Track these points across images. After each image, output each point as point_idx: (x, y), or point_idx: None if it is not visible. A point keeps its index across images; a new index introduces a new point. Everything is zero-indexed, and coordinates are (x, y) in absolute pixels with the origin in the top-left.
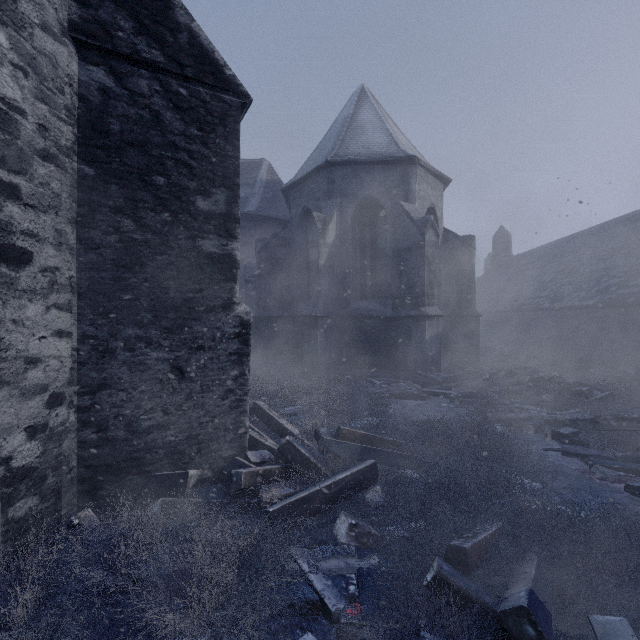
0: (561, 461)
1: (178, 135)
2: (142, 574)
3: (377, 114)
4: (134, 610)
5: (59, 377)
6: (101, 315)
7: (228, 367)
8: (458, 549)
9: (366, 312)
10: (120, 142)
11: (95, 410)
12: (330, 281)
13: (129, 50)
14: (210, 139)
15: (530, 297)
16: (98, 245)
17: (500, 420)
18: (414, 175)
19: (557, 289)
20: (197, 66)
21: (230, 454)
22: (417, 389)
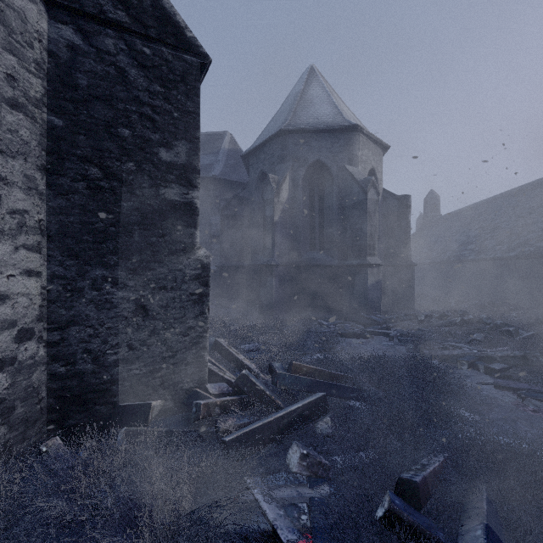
0: (495, 394)
1: (142, 91)
2: (99, 504)
3: (324, 89)
4: (89, 541)
5: (28, 313)
6: (69, 256)
7: (189, 306)
8: (409, 482)
9: (315, 262)
10: (87, 96)
11: (64, 345)
12: (283, 234)
13: (96, 10)
14: (172, 95)
15: (457, 250)
16: (66, 191)
17: (436, 356)
18: (357, 142)
19: (481, 243)
20: (160, 27)
21: (191, 386)
22: (360, 329)
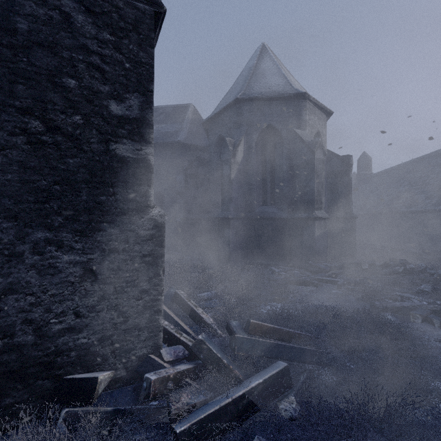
0: None
1: (90, 38)
2: None
3: (275, 63)
4: None
5: None
6: (7, 218)
7: (142, 268)
8: None
9: (267, 215)
10: (28, 42)
11: (0, 316)
12: (239, 191)
13: None
14: (123, 44)
15: (389, 203)
16: (3, 146)
17: (387, 308)
18: (305, 108)
19: (412, 197)
20: None
21: (144, 352)
22: (309, 276)
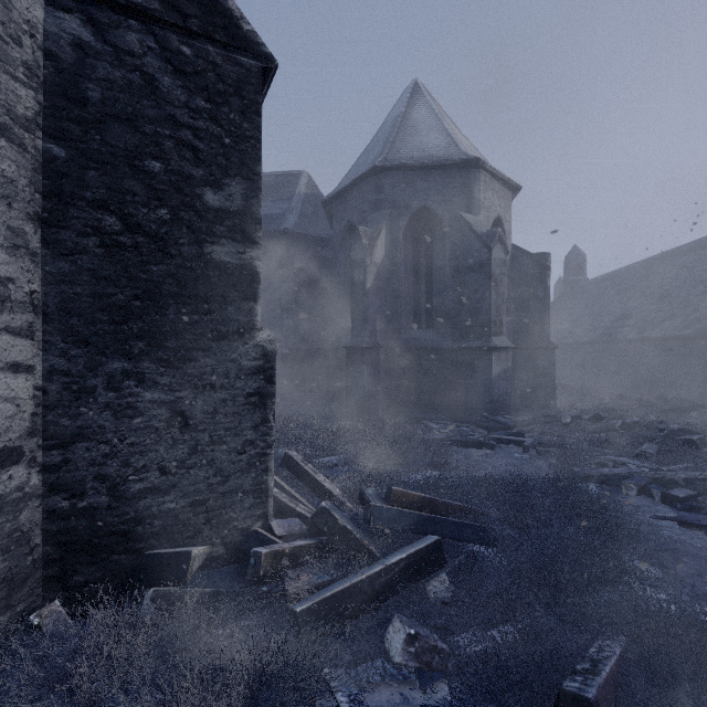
0: (681, 535)
1: (179, 107)
2: None
3: (433, 112)
4: None
5: (14, 426)
6: (75, 343)
7: (246, 411)
8: (577, 699)
9: (421, 343)
10: (101, 114)
11: (67, 469)
12: (378, 307)
13: None
14: (222, 114)
15: (611, 326)
16: (71, 250)
17: (591, 477)
18: (478, 181)
19: (645, 317)
20: (204, 17)
21: (249, 524)
22: (483, 435)
